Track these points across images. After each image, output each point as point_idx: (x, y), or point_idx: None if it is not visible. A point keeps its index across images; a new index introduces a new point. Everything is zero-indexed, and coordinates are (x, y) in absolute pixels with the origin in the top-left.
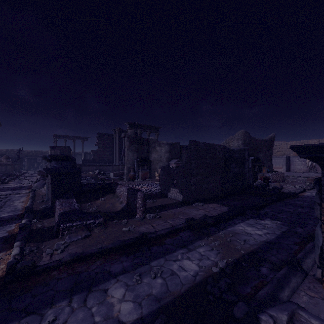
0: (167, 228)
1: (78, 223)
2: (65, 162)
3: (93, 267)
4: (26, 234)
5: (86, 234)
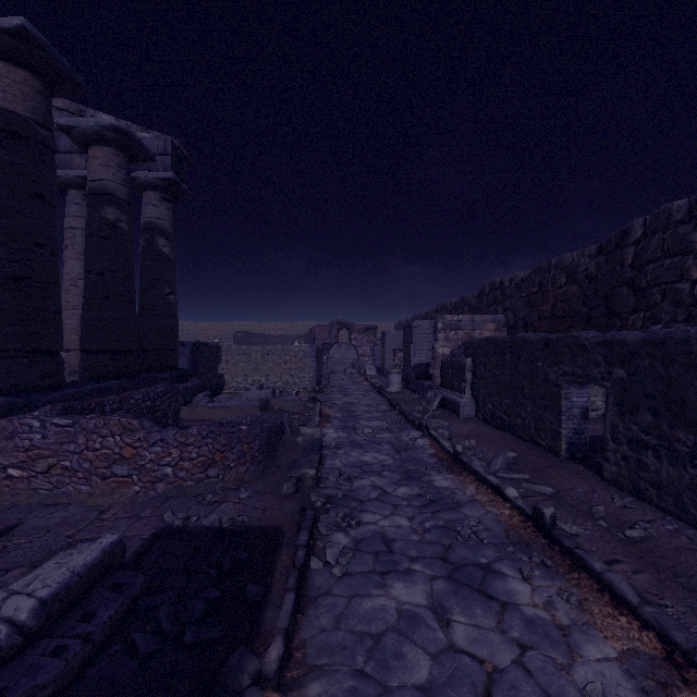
0: None
1: None
2: None
3: None
4: None
5: None
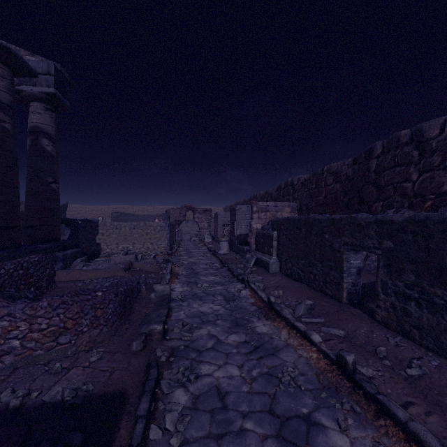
0: None
1: None
2: None
3: None
4: None
5: None
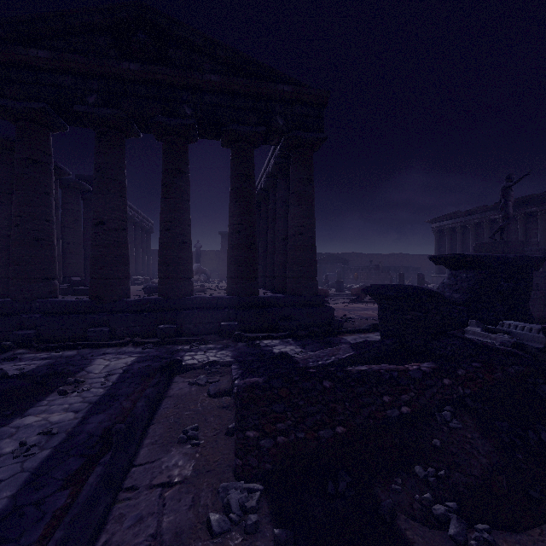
0: (92, 497)
1: (234, 372)
2: (464, 273)
3: (127, 403)
4: (256, 361)
5: (212, 389)
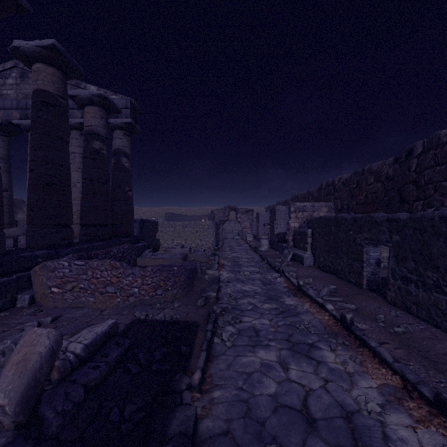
0: None
1: None
2: None
3: None
4: None
5: None
